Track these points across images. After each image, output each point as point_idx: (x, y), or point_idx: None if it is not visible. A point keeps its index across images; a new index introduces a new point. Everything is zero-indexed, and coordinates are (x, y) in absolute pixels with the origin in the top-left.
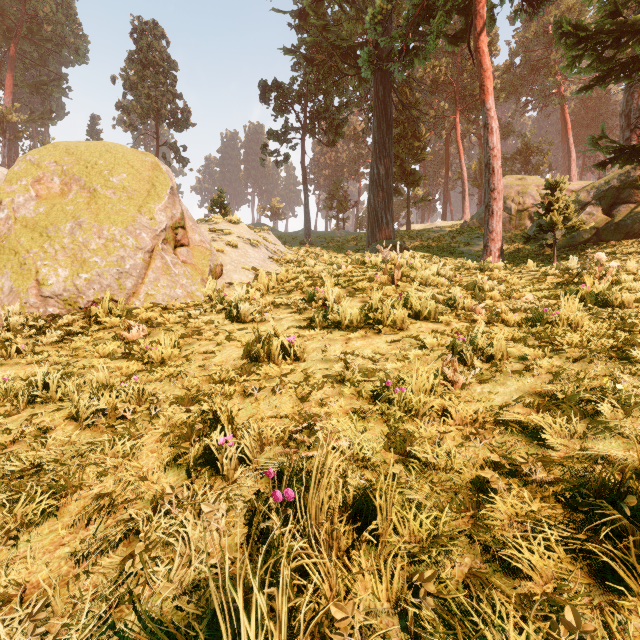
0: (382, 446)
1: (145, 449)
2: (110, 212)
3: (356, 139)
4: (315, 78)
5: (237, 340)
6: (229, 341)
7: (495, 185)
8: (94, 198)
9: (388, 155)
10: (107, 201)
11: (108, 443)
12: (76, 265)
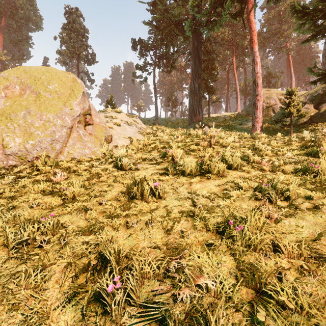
0: (236, 280)
1: (52, 278)
2: (47, 105)
3: (181, 70)
4: (160, 37)
5: (121, 182)
6: (116, 183)
7: (258, 92)
8: (38, 97)
9: (199, 77)
10: (46, 99)
11: (23, 276)
12: (26, 136)
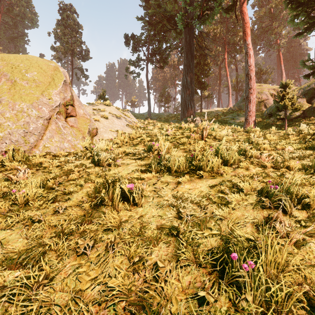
0: None
1: None
2: (22, 94)
3: (174, 66)
4: (153, 33)
5: (93, 182)
6: (87, 183)
7: (251, 86)
8: (14, 86)
9: (192, 72)
10: (22, 87)
11: None
12: None
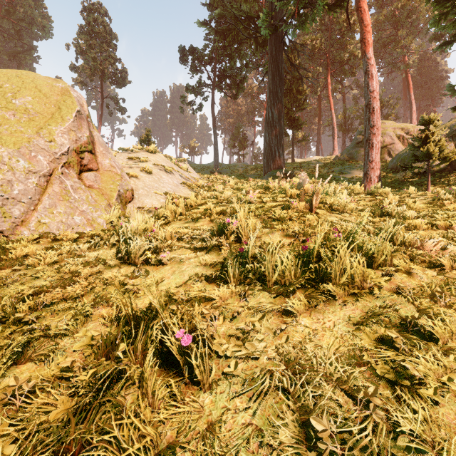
0: None
1: None
2: (3, 133)
3: (252, 95)
4: (222, 45)
5: (110, 305)
6: (98, 307)
7: (374, 122)
8: None
9: (280, 102)
10: (4, 122)
11: None
12: None
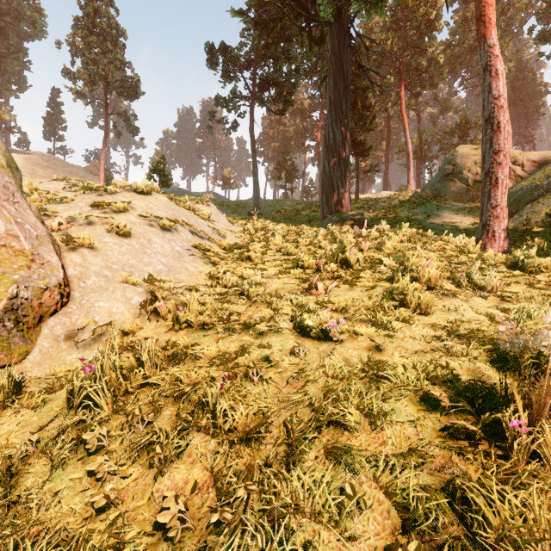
0: None
1: None
2: None
3: (303, 113)
4: (264, 42)
5: None
6: None
7: (501, 145)
8: None
9: (345, 118)
10: None
11: None
12: None
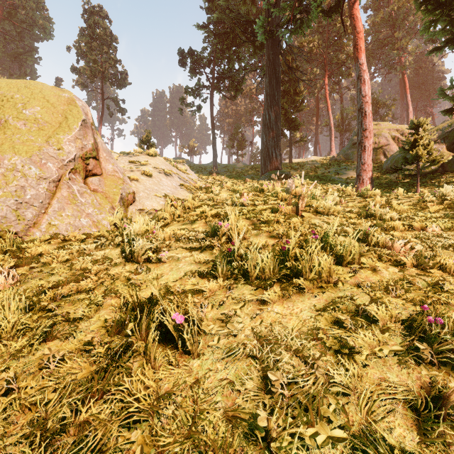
0: None
1: None
2: (16, 142)
3: (251, 96)
4: (221, 47)
5: (118, 296)
6: (108, 298)
7: (367, 126)
8: (3, 128)
9: (277, 104)
10: (16, 131)
11: None
12: None
